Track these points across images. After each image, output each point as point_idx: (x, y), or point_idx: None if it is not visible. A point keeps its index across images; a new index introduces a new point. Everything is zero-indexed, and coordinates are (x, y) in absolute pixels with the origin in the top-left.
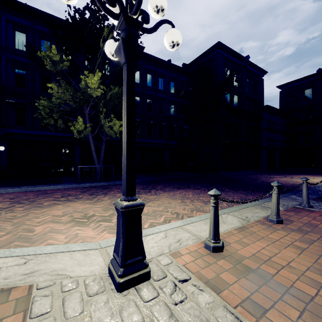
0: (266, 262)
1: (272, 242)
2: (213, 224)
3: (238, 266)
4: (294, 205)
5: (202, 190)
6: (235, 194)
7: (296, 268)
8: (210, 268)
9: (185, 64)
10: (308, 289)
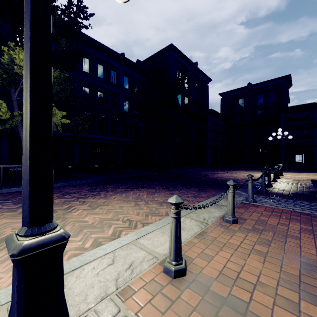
0: (235, 280)
1: (234, 249)
2: (174, 240)
3: (207, 295)
4: (241, 200)
5: (156, 190)
6: (189, 192)
7: (266, 284)
8: (173, 309)
9: (140, 60)
10: (287, 316)
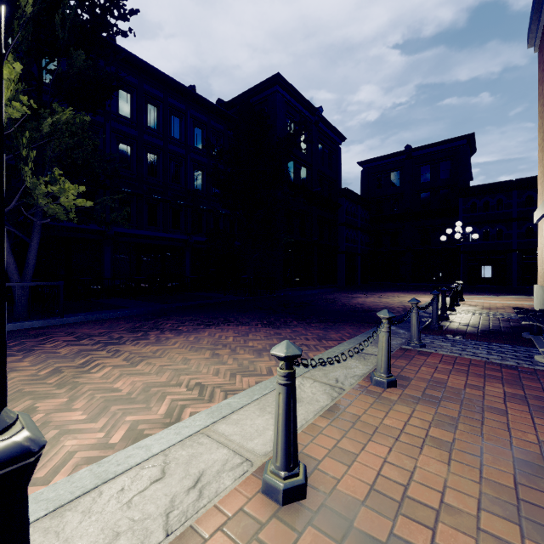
0: (400, 503)
1: (394, 437)
2: (284, 429)
3: (348, 539)
4: (399, 344)
5: (251, 327)
6: (309, 330)
7: (456, 508)
8: None
9: (223, 101)
10: None
